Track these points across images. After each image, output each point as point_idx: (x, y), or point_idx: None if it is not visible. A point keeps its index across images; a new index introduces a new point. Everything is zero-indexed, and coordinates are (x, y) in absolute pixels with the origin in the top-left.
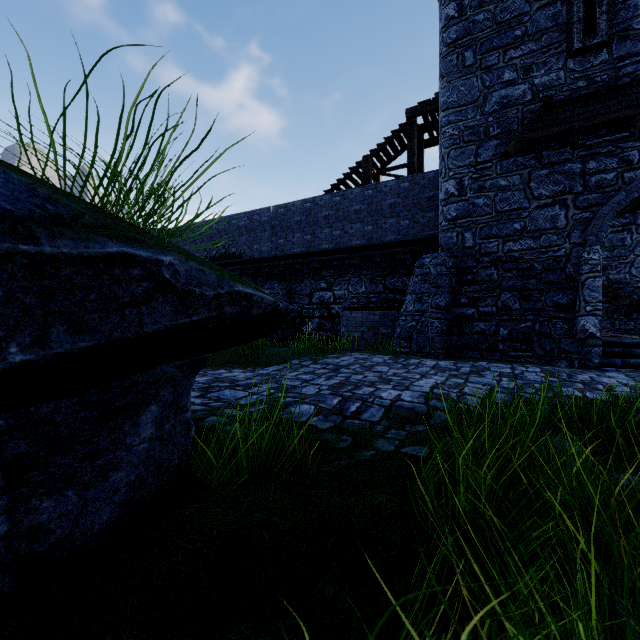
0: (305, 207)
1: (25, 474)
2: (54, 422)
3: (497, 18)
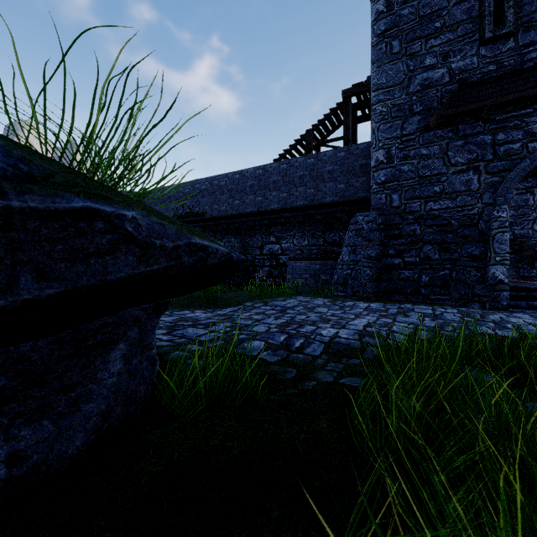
0: (257, 173)
1: (5, 406)
2: (31, 359)
3: (420, 12)
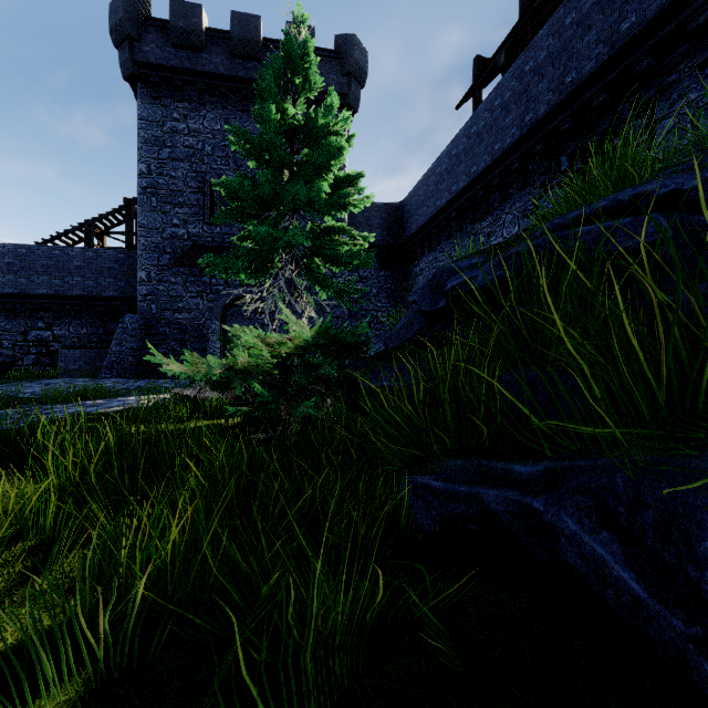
0: (19, 252)
1: None
2: None
3: (170, 187)
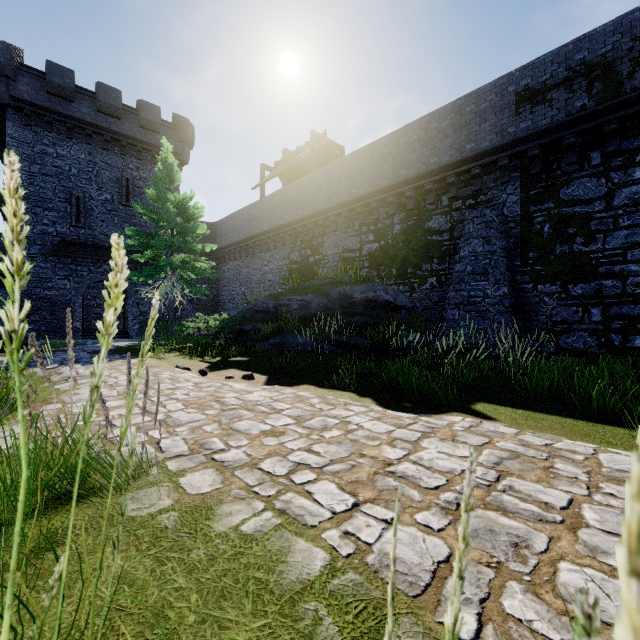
0: None
1: None
2: None
3: (41, 194)
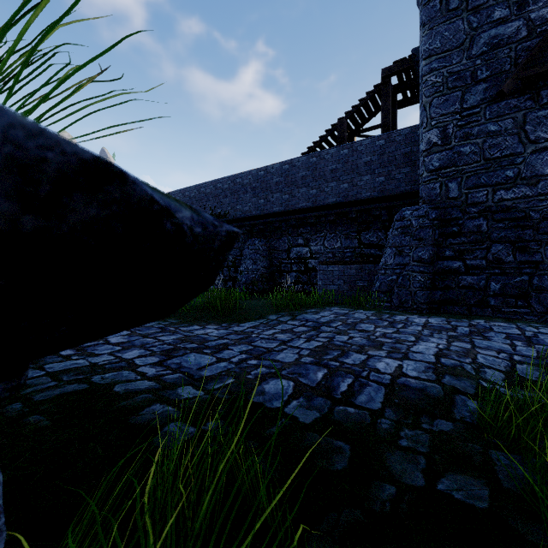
0: (283, 169)
1: None
2: None
3: None
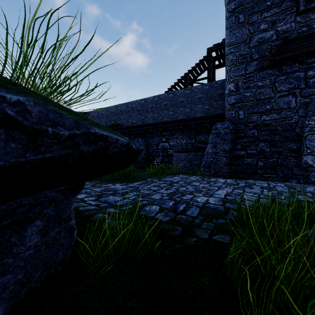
0: (155, 100)
1: None
2: None
3: None
